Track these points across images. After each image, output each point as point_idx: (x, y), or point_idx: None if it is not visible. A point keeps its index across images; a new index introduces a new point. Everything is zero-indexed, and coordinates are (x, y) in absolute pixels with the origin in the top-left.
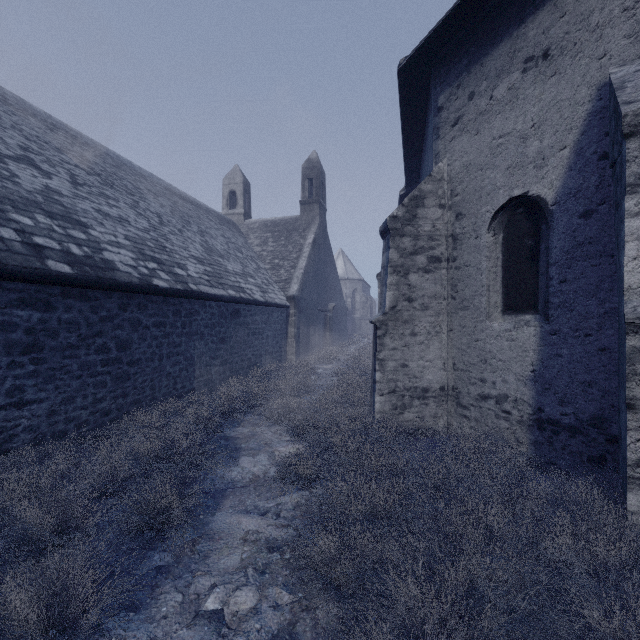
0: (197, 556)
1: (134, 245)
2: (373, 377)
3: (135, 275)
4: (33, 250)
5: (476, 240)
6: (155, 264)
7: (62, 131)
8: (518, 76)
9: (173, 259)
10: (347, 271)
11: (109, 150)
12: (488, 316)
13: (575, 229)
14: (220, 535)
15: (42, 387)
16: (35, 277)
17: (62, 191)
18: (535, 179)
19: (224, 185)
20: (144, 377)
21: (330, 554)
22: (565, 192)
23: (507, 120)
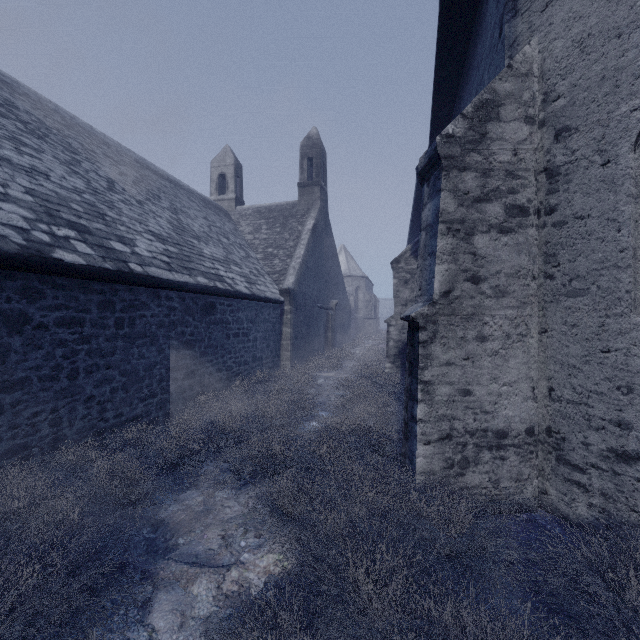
0: None
1: (41, 203)
2: (410, 410)
3: (15, 240)
4: None
5: (605, 168)
6: (73, 232)
7: None
8: None
9: (113, 230)
10: (349, 267)
11: (60, 108)
12: (634, 305)
13: None
14: None
15: None
16: None
17: None
18: None
19: (213, 167)
20: (37, 407)
21: None
22: None
23: None
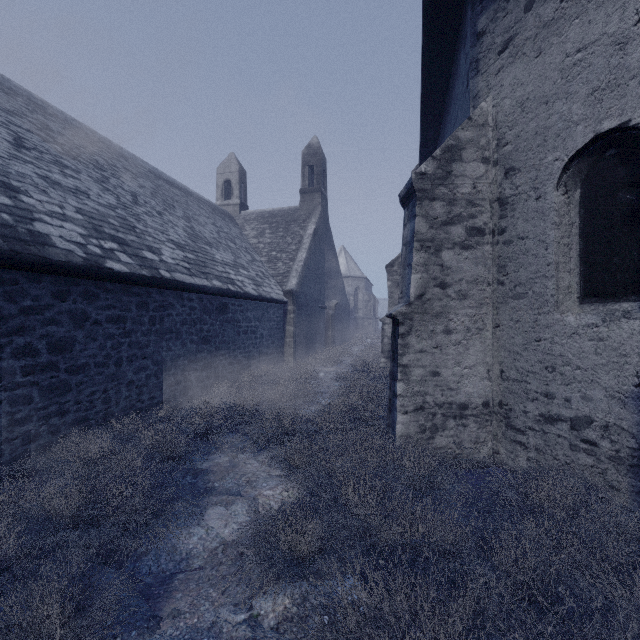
0: None
1: (88, 220)
2: (393, 388)
3: (79, 254)
4: None
5: (537, 201)
6: (115, 244)
7: (23, 98)
8: None
9: (143, 241)
10: (349, 268)
11: (83, 125)
12: (557, 306)
13: None
14: None
15: None
16: None
17: None
18: None
19: (218, 174)
20: (93, 387)
21: None
22: None
23: (591, 24)
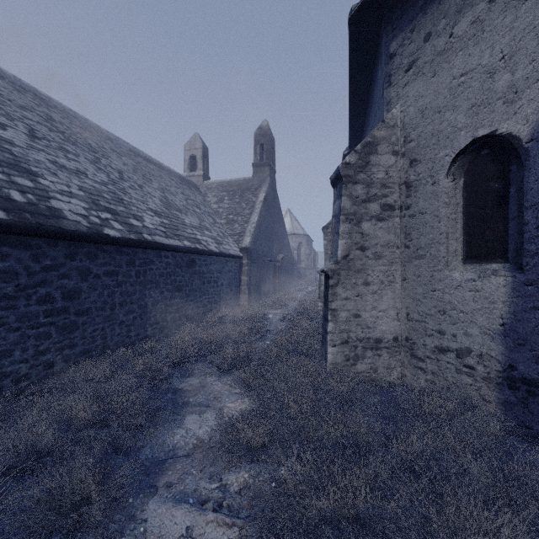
0: None
1: (88, 196)
2: (325, 327)
3: (84, 224)
4: None
5: (433, 186)
6: (109, 214)
7: (30, 94)
8: (484, 7)
9: (129, 211)
10: (293, 227)
11: (77, 114)
12: (447, 265)
13: None
14: (147, 538)
15: None
16: None
17: (15, 141)
18: (505, 115)
19: (185, 150)
20: (94, 326)
21: None
22: None
23: (470, 56)
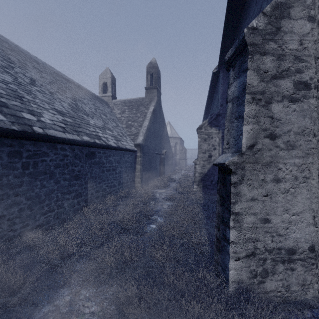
0: None
1: None
2: (222, 232)
3: None
4: None
5: None
6: None
7: None
8: None
9: (26, 106)
10: (172, 133)
11: (9, 40)
12: None
13: None
14: None
15: None
16: None
17: None
18: None
19: (100, 79)
20: None
21: None
22: None
23: None
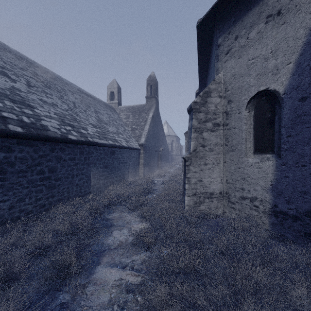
0: (85, 295)
1: (59, 117)
2: (184, 187)
3: (58, 133)
4: (1, 119)
5: (239, 114)
6: (70, 127)
7: (25, 60)
8: (263, 25)
9: (80, 125)
10: (169, 131)
11: (49, 70)
12: (245, 155)
13: (296, 107)
14: (99, 281)
15: (5, 193)
16: (1, 134)
17: (21, 89)
18: (272, 81)
19: (108, 89)
20: (63, 186)
21: (162, 297)
22: (290, 87)
23: (256, 49)
